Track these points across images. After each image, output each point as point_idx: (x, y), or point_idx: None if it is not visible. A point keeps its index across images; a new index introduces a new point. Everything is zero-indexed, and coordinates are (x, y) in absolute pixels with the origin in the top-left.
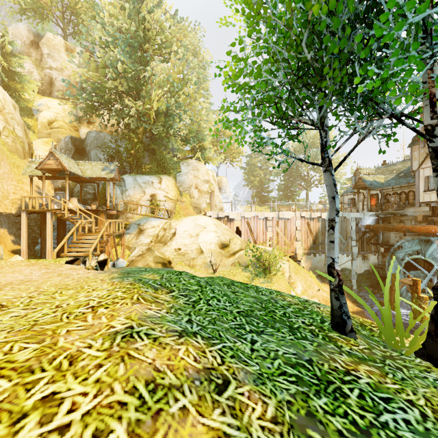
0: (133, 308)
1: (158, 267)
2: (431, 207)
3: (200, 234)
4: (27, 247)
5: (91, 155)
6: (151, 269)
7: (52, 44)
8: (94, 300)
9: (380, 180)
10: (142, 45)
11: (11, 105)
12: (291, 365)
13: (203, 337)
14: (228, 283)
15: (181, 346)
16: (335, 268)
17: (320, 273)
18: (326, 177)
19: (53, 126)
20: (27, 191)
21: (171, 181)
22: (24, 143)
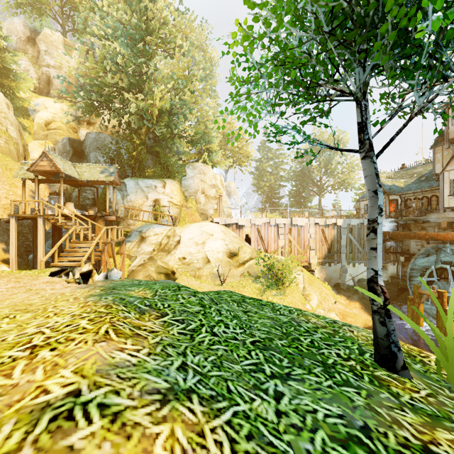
0: (93, 350)
1: (160, 278)
2: None
3: (207, 242)
4: (20, 256)
5: (90, 158)
6: (146, 283)
7: (50, 41)
8: (44, 333)
9: (400, 184)
10: (144, 38)
11: (4, 104)
12: (342, 443)
13: (202, 399)
14: (239, 300)
15: (162, 426)
16: (378, 283)
17: (360, 290)
18: (365, 165)
19: (50, 128)
20: (20, 195)
21: (176, 185)
22: (19, 144)
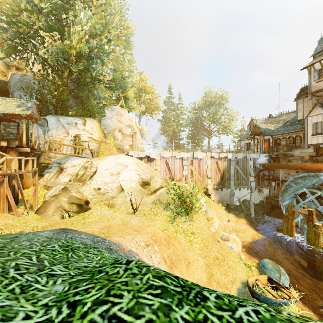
0: None
1: (73, 208)
2: (315, 149)
3: (121, 172)
4: None
5: (14, 96)
6: None
7: None
8: None
9: (271, 128)
10: None
11: None
12: None
13: None
14: None
15: None
16: None
17: None
18: None
19: None
20: None
21: (95, 124)
22: None
